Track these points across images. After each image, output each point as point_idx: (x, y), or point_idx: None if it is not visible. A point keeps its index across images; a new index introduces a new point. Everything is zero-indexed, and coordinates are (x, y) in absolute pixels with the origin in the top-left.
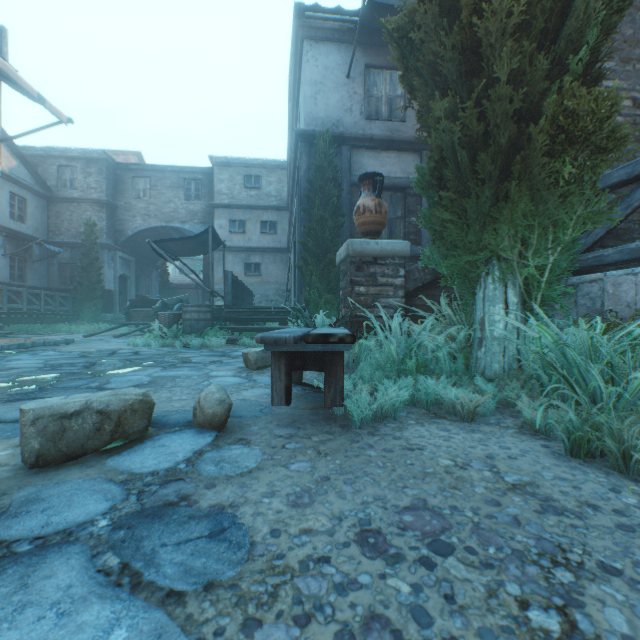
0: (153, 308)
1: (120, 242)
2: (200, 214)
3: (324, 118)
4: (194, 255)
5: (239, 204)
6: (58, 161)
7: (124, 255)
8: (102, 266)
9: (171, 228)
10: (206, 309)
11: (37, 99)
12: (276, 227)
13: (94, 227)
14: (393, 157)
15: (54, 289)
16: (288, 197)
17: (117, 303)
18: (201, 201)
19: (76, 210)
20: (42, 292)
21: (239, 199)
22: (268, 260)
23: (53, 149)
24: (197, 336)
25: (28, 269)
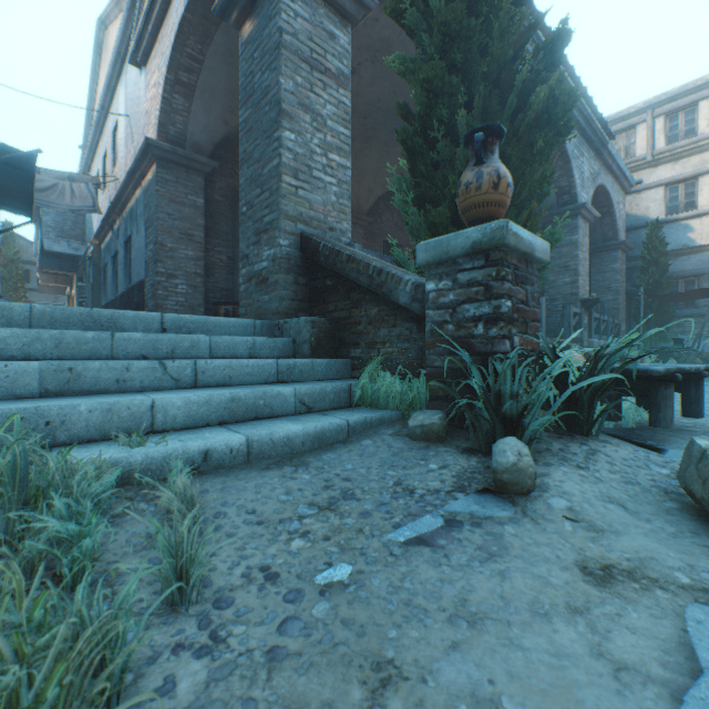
0: None
1: None
2: None
3: None
4: None
5: None
6: None
7: None
8: None
9: None
10: None
11: None
12: None
13: None
14: None
15: None
16: None
17: None
18: None
19: None
20: None
21: None
22: None
23: None
24: None
25: None
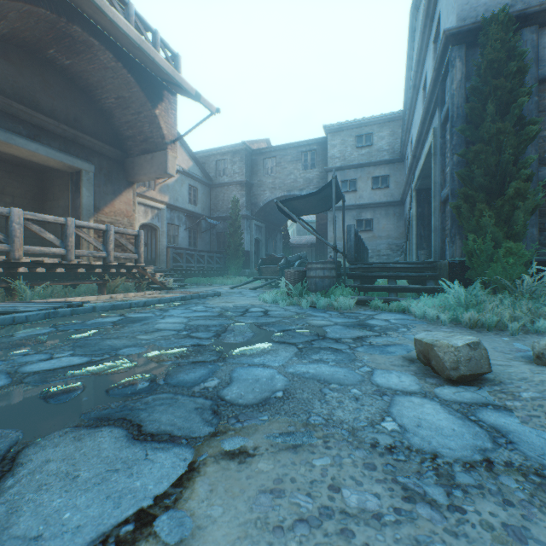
0: (278, 265)
1: (254, 212)
2: (314, 180)
3: (488, 2)
4: (314, 213)
5: (350, 164)
6: (215, 157)
7: (257, 223)
8: (242, 232)
9: (291, 196)
10: (330, 266)
11: (195, 96)
12: (387, 181)
13: (237, 203)
14: None
15: (213, 252)
16: (402, 147)
17: (252, 261)
18: (315, 169)
19: (226, 192)
20: (205, 254)
21: (350, 160)
22: (379, 215)
23: (213, 149)
24: (321, 295)
25: (198, 238)
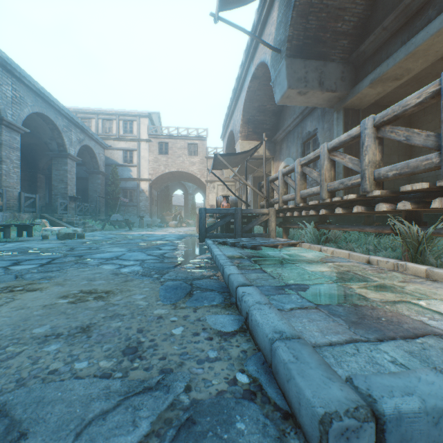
0: None
1: None
2: None
3: None
4: None
5: None
6: None
7: None
8: None
9: None
10: None
11: None
12: None
13: None
14: None
15: None
16: None
17: None
18: None
19: None
20: None
21: None
22: None
23: None
24: None
25: None
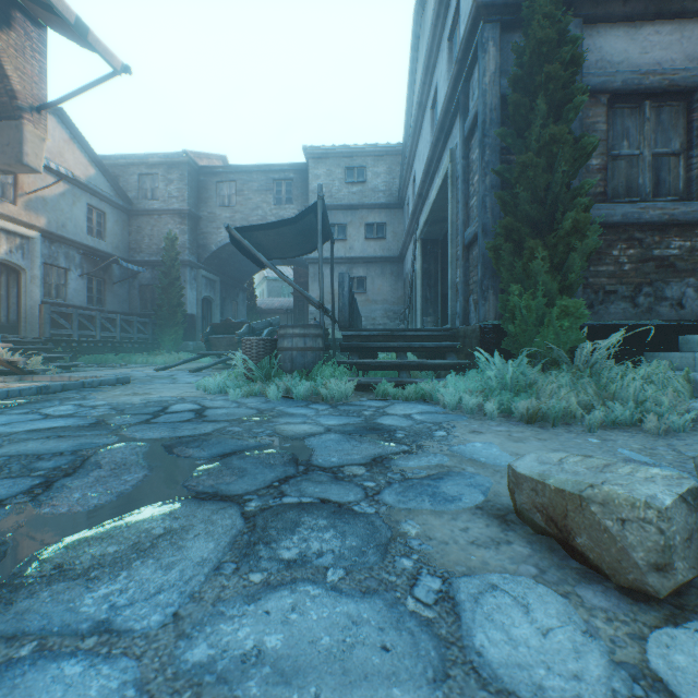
0: (237, 334)
1: (203, 259)
2: None
3: None
4: (291, 255)
5: (338, 204)
6: (139, 169)
7: (207, 274)
8: (183, 286)
9: None
10: (315, 331)
11: (75, 25)
12: (384, 230)
13: (175, 241)
14: (666, 32)
15: (135, 314)
16: (402, 188)
17: (200, 330)
18: (293, 205)
19: (157, 224)
20: (118, 317)
21: (338, 198)
22: (374, 273)
23: (133, 156)
24: (302, 377)
25: (107, 292)
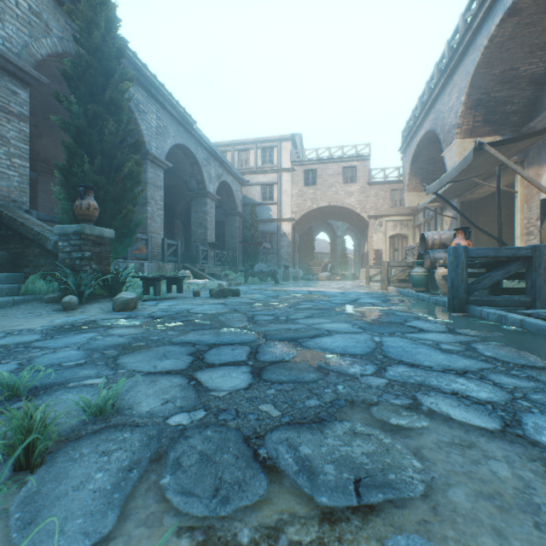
0: None
1: None
2: None
3: None
4: None
5: None
6: None
7: None
8: None
9: None
10: None
11: None
12: None
13: None
14: None
15: None
16: None
17: None
18: None
19: None
20: None
21: None
22: None
23: None
24: None
25: None
